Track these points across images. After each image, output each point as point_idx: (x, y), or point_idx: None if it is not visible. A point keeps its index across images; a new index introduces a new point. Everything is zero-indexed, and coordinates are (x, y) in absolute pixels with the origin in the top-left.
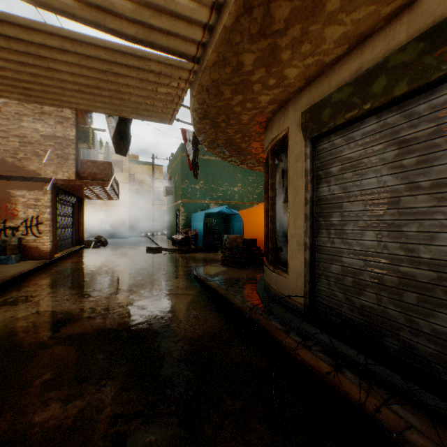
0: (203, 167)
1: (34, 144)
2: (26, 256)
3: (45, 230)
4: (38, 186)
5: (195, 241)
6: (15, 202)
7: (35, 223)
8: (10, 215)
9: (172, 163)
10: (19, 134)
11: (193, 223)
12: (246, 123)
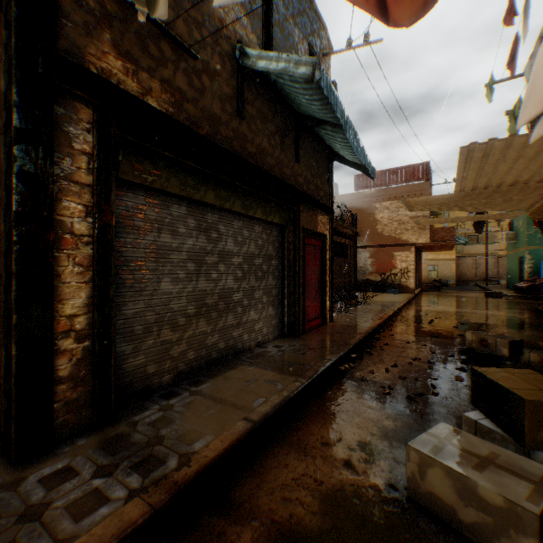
0: None
1: (404, 223)
2: (400, 291)
3: (411, 276)
4: (407, 249)
5: None
6: (394, 259)
7: (405, 271)
8: (392, 267)
9: None
10: (397, 219)
11: (542, 271)
12: None
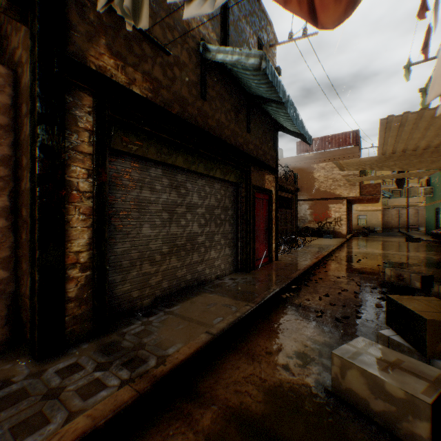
0: None
1: (338, 181)
2: (334, 236)
3: (343, 224)
4: (340, 202)
5: None
6: (329, 210)
7: (338, 220)
8: (328, 216)
9: None
10: (331, 177)
11: None
12: None
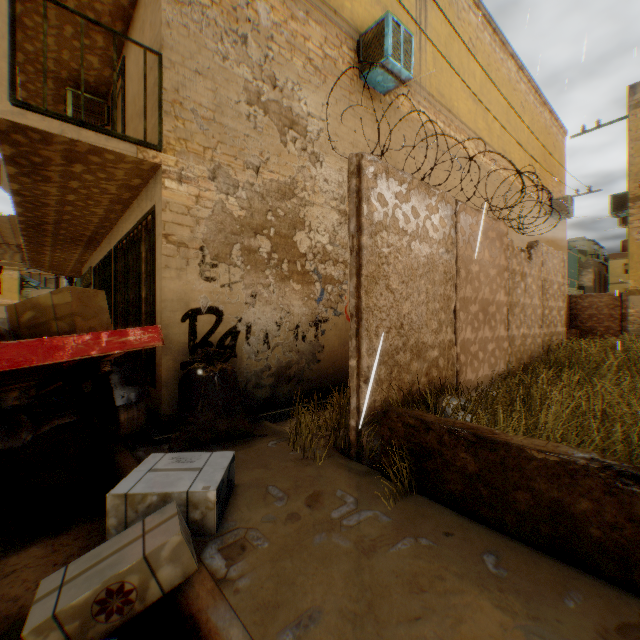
0: None
1: None
2: None
3: None
4: None
5: None
6: None
7: None
8: None
9: None
10: None
11: None
12: (73, 271)
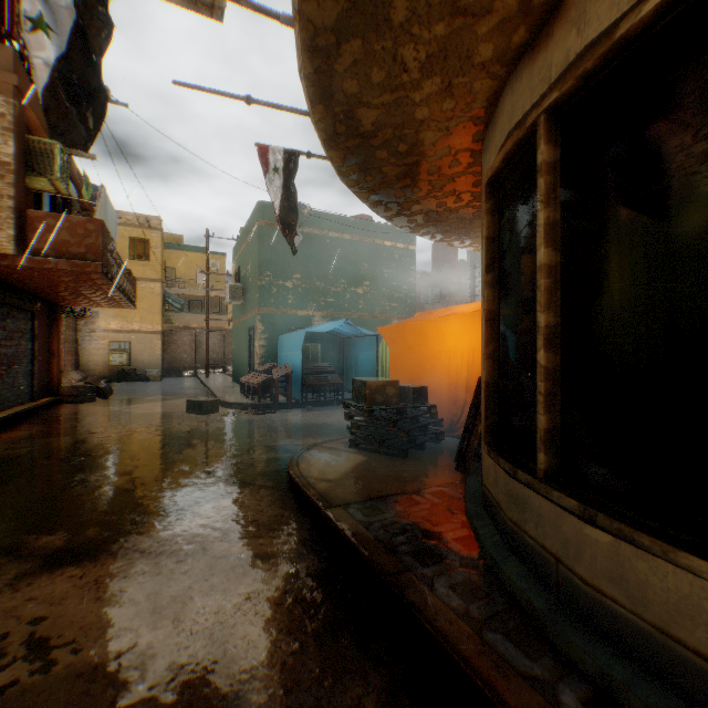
0: (300, 248)
1: None
2: None
3: None
4: None
5: (287, 387)
6: None
7: None
8: None
9: (241, 241)
10: None
11: (282, 353)
12: (481, 6)
